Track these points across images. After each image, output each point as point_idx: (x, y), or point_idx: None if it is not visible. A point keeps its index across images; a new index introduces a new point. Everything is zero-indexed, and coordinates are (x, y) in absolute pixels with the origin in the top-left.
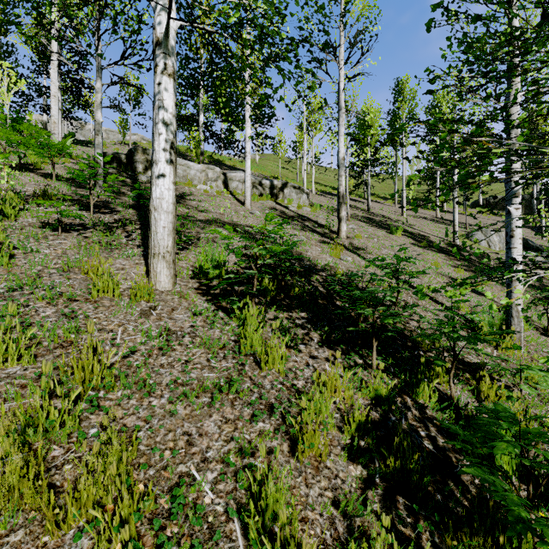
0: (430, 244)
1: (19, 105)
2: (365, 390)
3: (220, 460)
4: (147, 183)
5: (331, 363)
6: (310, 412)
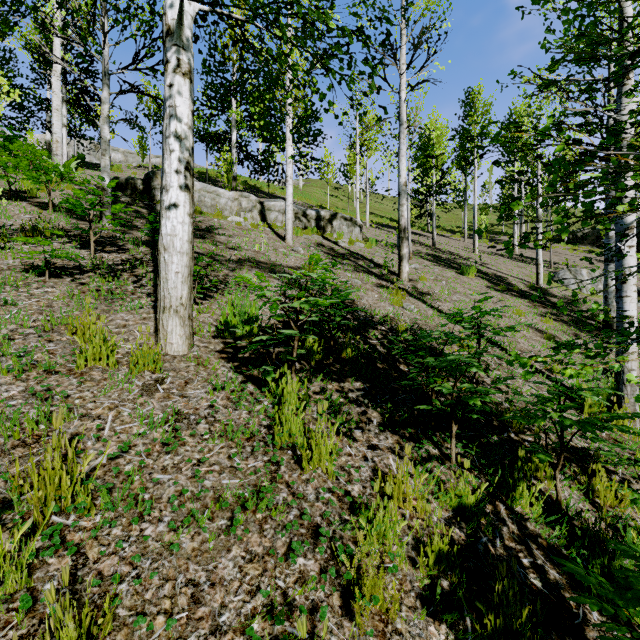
0: (509, 287)
1: (18, 122)
2: (445, 498)
3: (240, 628)
4: None
5: (396, 455)
6: (371, 537)
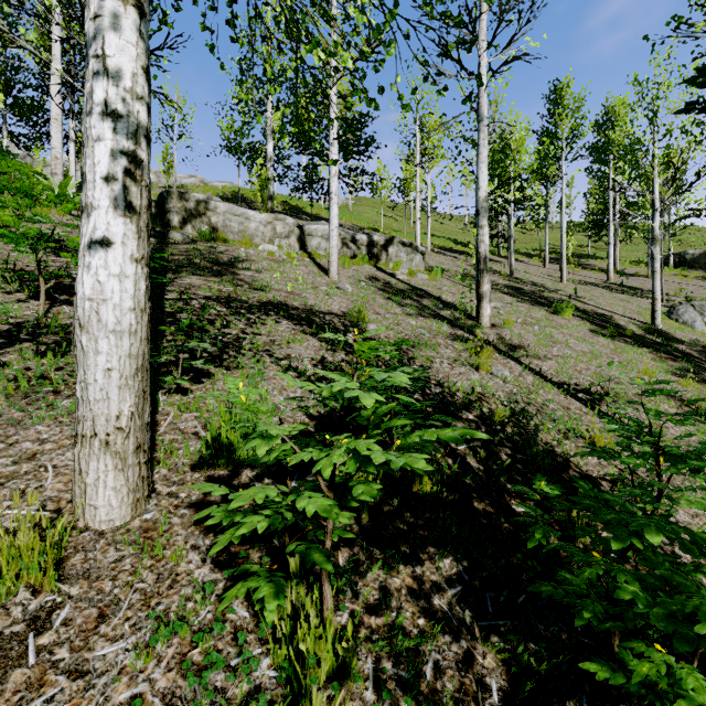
0: (619, 330)
1: (28, 139)
2: None
3: None
4: (180, 243)
5: None
6: None
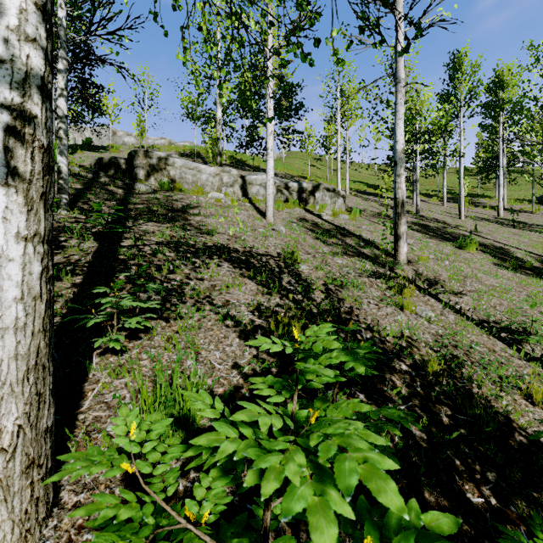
0: (518, 262)
1: None
2: None
3: None
4: (144, 193)
5: None
6: None
